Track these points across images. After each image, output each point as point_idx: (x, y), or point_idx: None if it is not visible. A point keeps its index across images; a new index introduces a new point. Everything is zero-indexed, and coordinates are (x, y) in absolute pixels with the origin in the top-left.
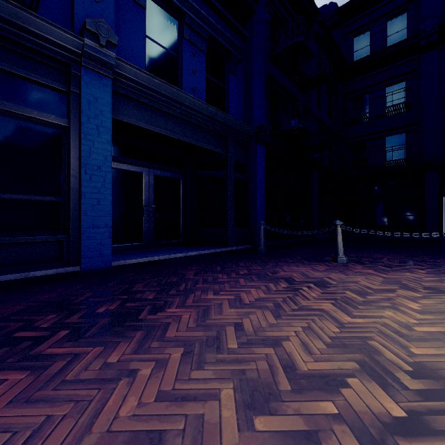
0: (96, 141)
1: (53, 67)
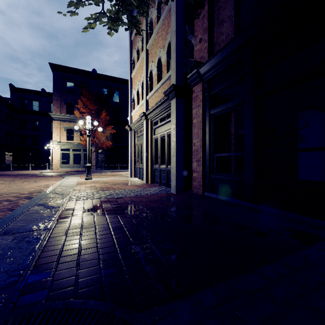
0: None
1: None
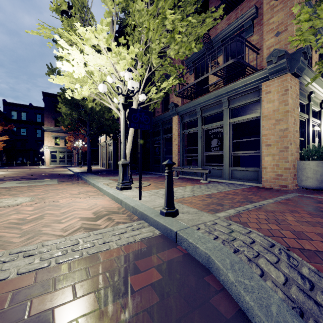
0: None
1: None
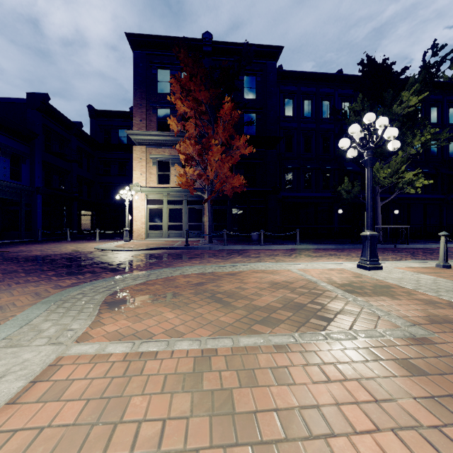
0: None
1: None
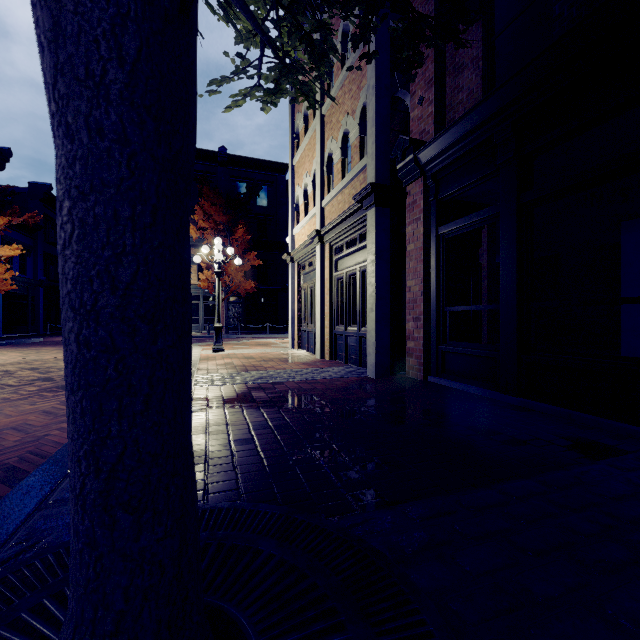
0: None
1: None
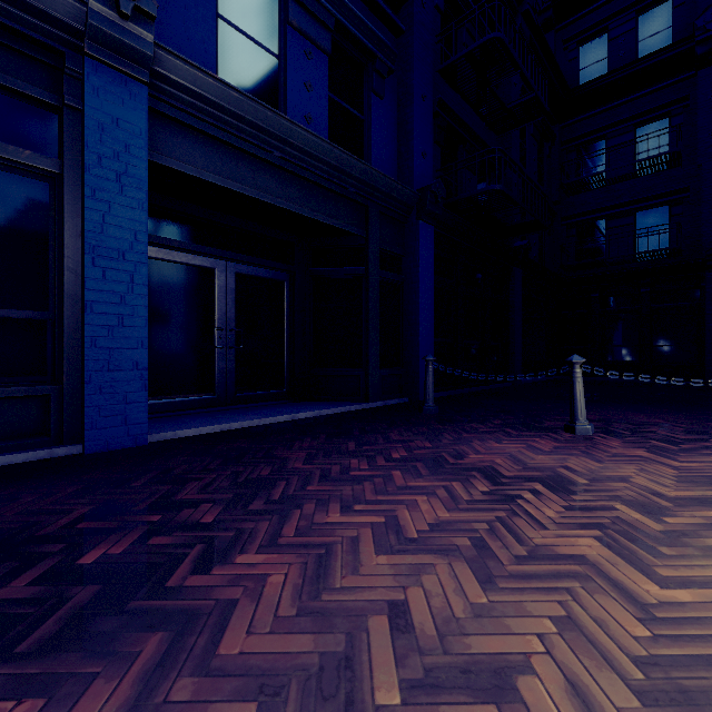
0: (115, 203)
1: (28, 57)
